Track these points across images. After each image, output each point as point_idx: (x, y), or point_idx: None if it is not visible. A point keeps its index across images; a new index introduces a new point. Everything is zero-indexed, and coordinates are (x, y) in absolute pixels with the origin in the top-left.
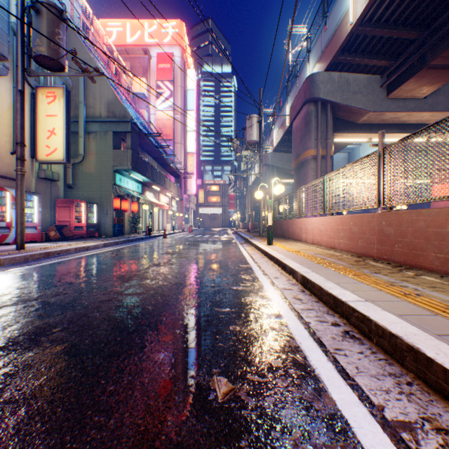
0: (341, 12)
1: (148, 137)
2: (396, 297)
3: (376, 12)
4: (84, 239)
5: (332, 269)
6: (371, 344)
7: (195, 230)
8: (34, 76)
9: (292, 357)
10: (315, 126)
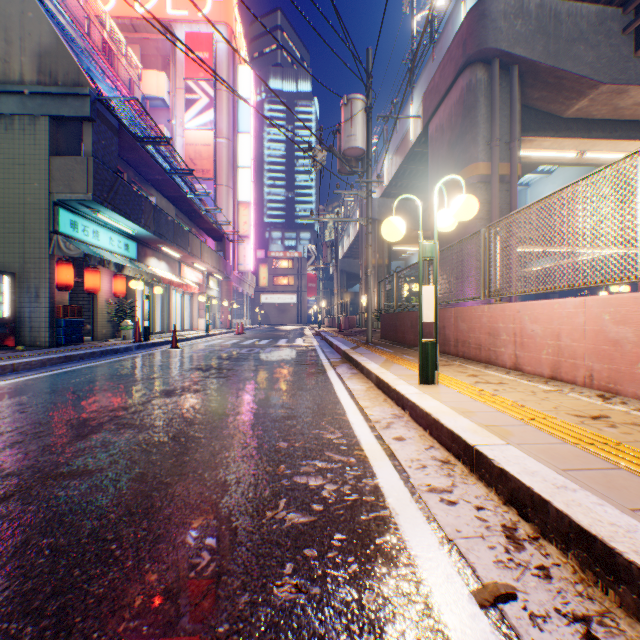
0: None
1: (144, 146)
2: None
3: None
4: None
5: None
6: None
7: (251, 329)
8: None
9: None
10: (486, 114)
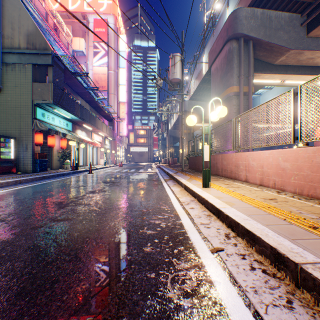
0: None
1: (76, 77)
2: None
3: None
4: None
5: None
6: None
7: (126, 164)
8: None
9: None
10: (237, 63)
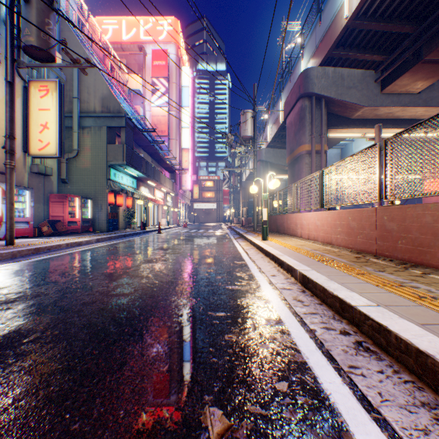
0: (336, 6)
1: (143, 133)
2: (410, 300)
3: (371, 5)
4: (78, 234)
5: (333, 266)
6: (391, 359)
7: (190, 225)
8: (24, 67)
9: (299, 378)
10: (309, 121)
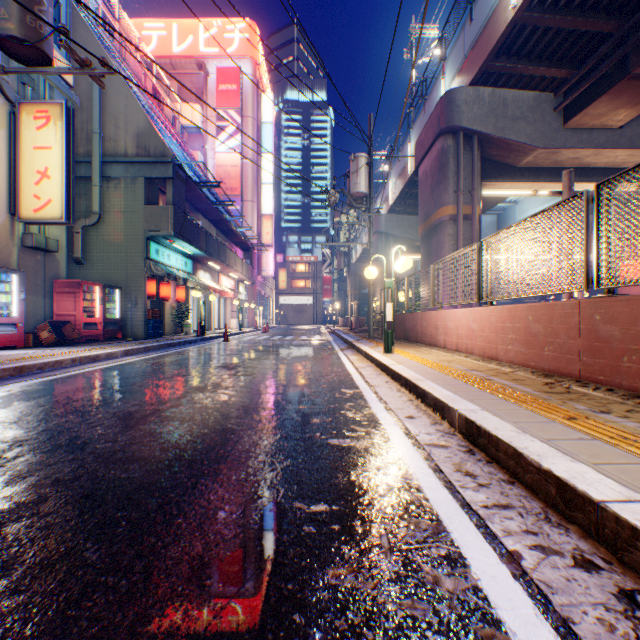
0: None
1: (201, 188)
2: None
3: None
4: (98, 343)
5: (517, 402)
6: None
7: (273, 328)
8: None
9: None
10: (454, 170)
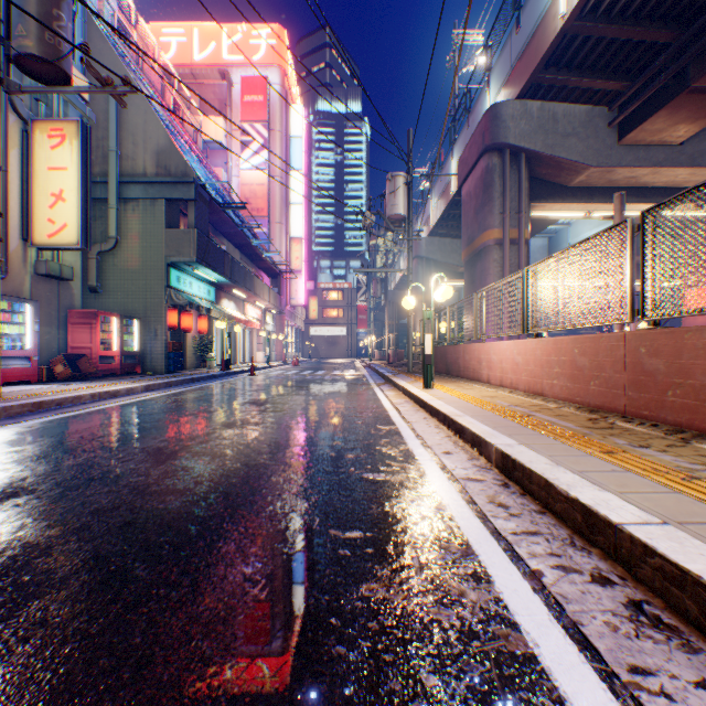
0: None
1: (225, 210)
2: None
3: None
4: (115, 378)
5: (556, 437)
6: None
7: (303, 362)
8: (16, 92)
9: (527, 702)
10: (500, 191)
